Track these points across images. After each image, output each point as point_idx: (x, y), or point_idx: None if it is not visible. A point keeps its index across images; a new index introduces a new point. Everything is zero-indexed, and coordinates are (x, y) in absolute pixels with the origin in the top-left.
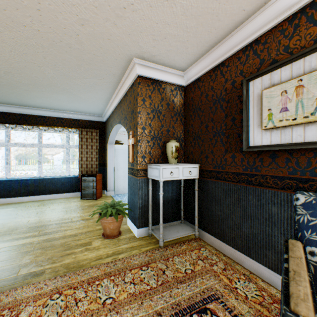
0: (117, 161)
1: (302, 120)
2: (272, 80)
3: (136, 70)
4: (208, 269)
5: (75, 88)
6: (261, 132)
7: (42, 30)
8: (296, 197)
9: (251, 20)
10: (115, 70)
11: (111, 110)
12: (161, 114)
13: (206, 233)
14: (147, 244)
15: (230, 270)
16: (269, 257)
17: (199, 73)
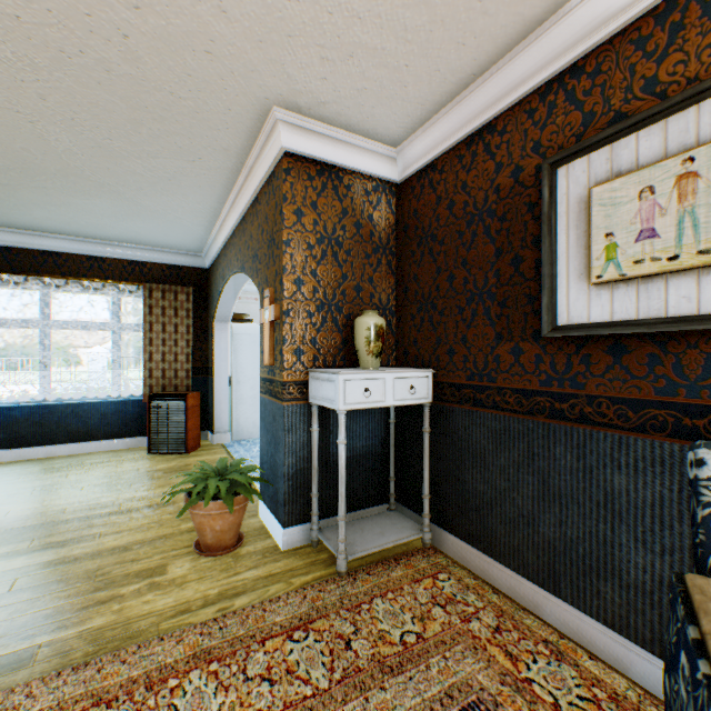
0: (238, 361)
1: (695, 260)
2: (616, 163)
3: (280, 138)
4: (459, 630)
5: (130, 184)
6: (587, 290)
7: (27, 19)
8: (698, 459)
9: (562, 16)
10: (227, 138)
11: (223, 240)
12: (341, 249)
13: (449, 534)
14: (307, 567)
15: (511, 632)
16: (607, 598)
17: (433, 151)
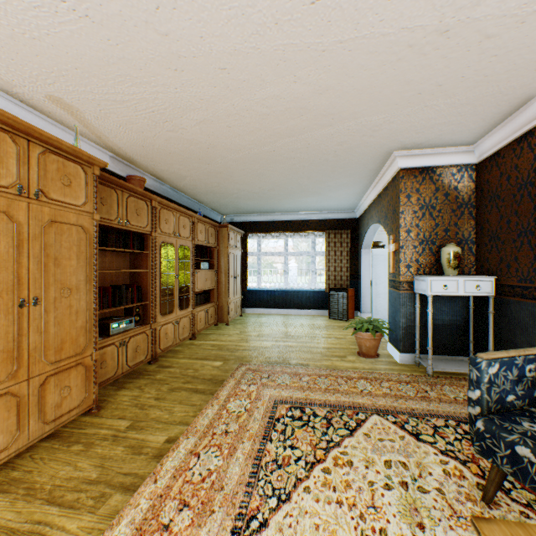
0: (375, 271)
1: None
2: None
3: (397, 164)
4: None
5: (325, 190)
6: None
7: (306, 158)
8: None
9: None
10: (371, 166)
11: (367, 205)
12: (434, 210)
13: None
14: (411, 370)
15: None
16: None
17: (495, 146)
